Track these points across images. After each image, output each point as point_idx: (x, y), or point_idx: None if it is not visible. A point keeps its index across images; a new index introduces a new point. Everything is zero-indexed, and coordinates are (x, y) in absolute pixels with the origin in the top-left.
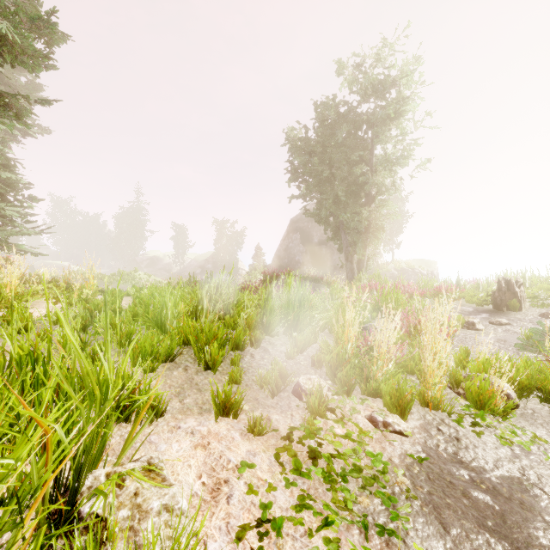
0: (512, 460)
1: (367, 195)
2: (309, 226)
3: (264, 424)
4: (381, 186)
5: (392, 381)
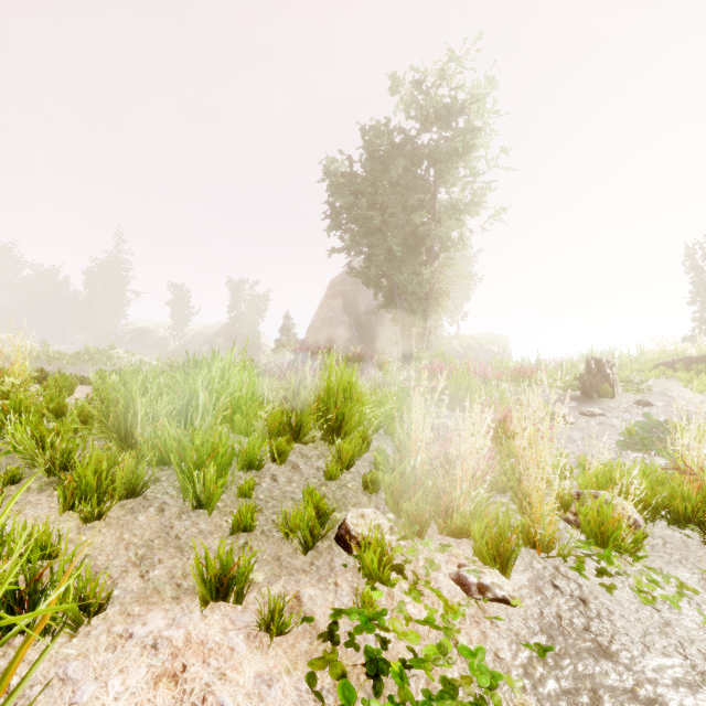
0: (663, 630)
1: (428, 251)
2: (355, 290)
3: (289, 608)
4: (446, 240)
5: (487, 516)
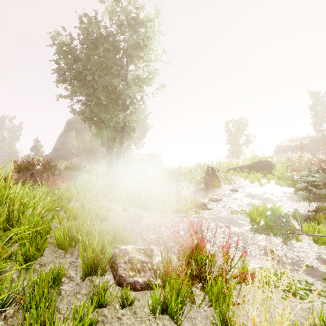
0: None
1: (123, 104)
2: (83, 127)
3: None
4: (133, 98)
5: None
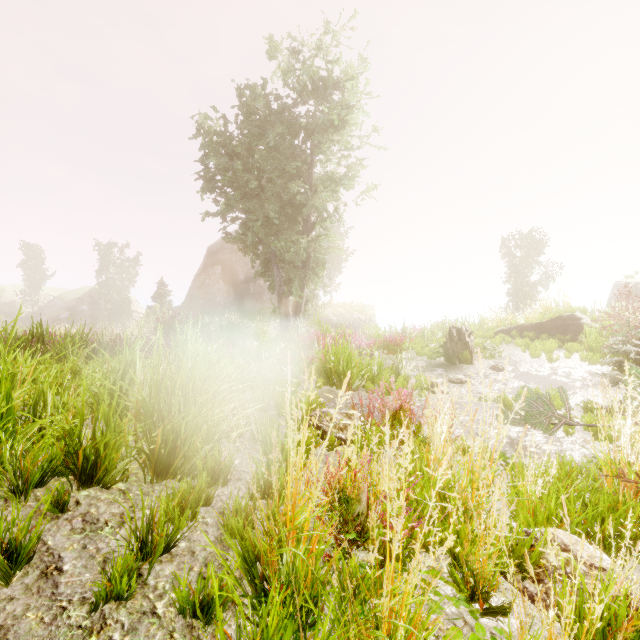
0: None
1: (305, 221)
2: (233, 259)
3: None
4: (322, 211)
5: None
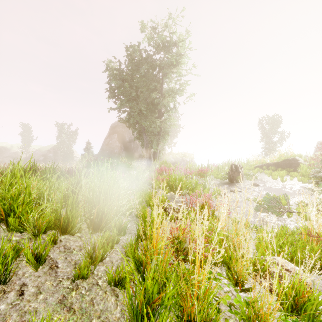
0: None
1: (159, 112)
2: (123, 130)
3: None
4: (167, 107)
5: None
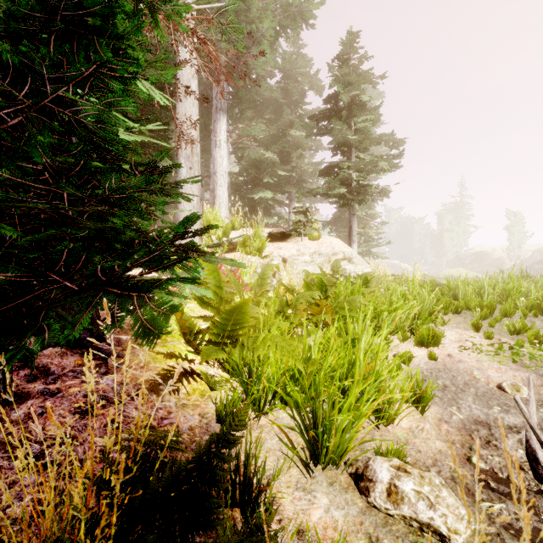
0: None
1: None
2: None
3: (495, 338)
4: None
5: None
